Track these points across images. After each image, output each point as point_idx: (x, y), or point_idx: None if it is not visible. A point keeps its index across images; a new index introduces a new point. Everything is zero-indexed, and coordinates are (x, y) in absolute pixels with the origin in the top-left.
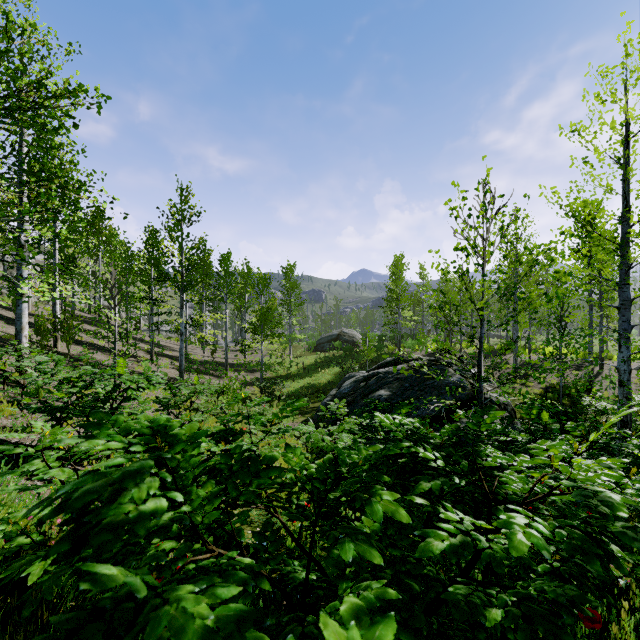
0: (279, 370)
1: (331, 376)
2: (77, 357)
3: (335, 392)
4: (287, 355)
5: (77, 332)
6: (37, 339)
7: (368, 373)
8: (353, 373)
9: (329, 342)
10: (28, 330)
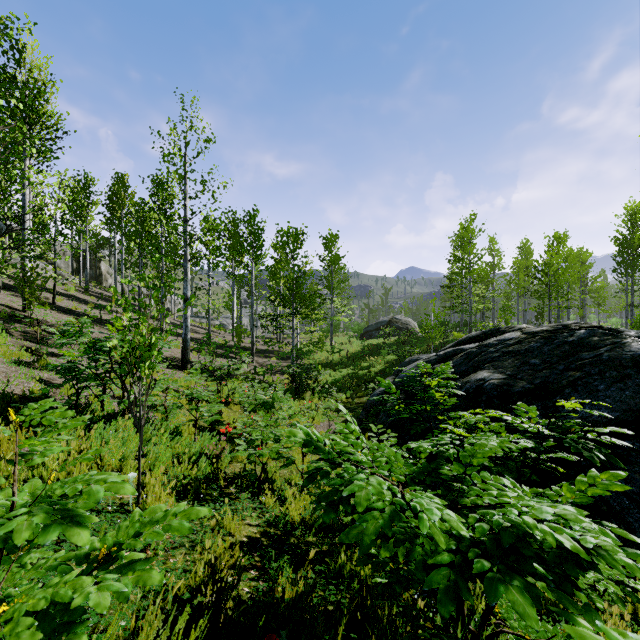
0: (317, 358)
1: (382, 365)
2: (50, 324)
3: (391, 380)
4: (328, 343)
5: (78, 303)
6: (6, 301)
7: (445, 351)
8: (416, 356)
9: (378, 330)
10: (3, 293)
